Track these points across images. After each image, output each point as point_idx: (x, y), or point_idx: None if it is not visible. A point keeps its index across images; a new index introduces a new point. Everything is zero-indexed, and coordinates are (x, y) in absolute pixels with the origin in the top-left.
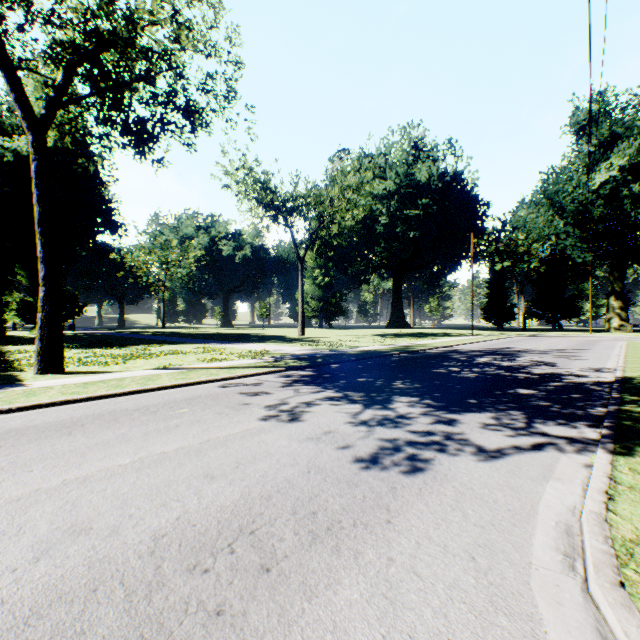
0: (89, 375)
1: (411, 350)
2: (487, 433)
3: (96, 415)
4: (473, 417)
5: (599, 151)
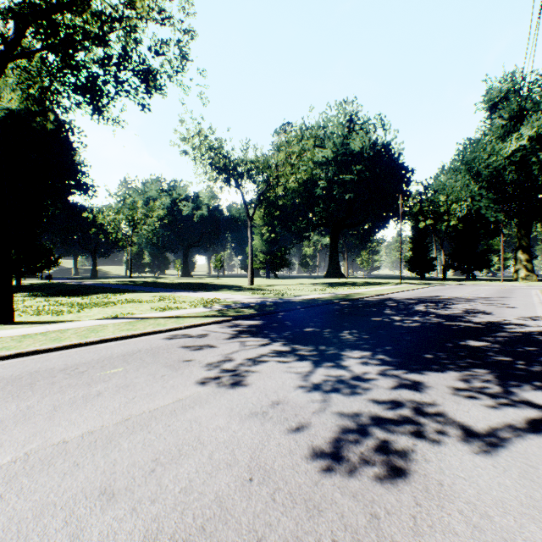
0: (34, 326)
1: (351, 298)
2: (464, 403)
3: (13, 378)
4: (438, 378)
5: (510, 123)
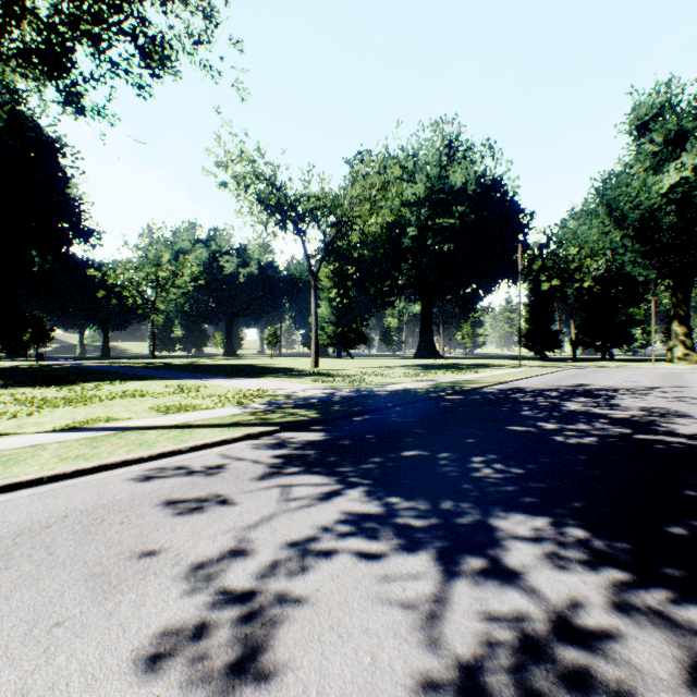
0: None
1: (461, 389)
2: None
3: None
4: None
5: (667, 149)
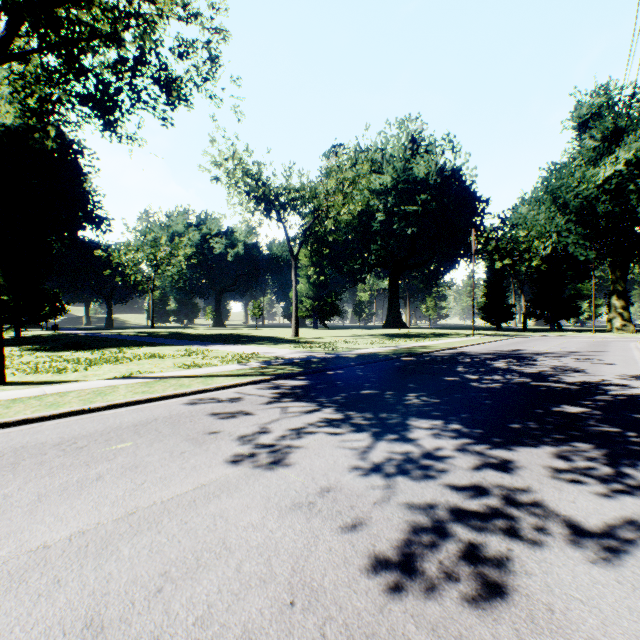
0: (28, 387)
1: (415, 353)
2: (567, 490)
3: None
4: (530, 456)
5: (604, 145)
